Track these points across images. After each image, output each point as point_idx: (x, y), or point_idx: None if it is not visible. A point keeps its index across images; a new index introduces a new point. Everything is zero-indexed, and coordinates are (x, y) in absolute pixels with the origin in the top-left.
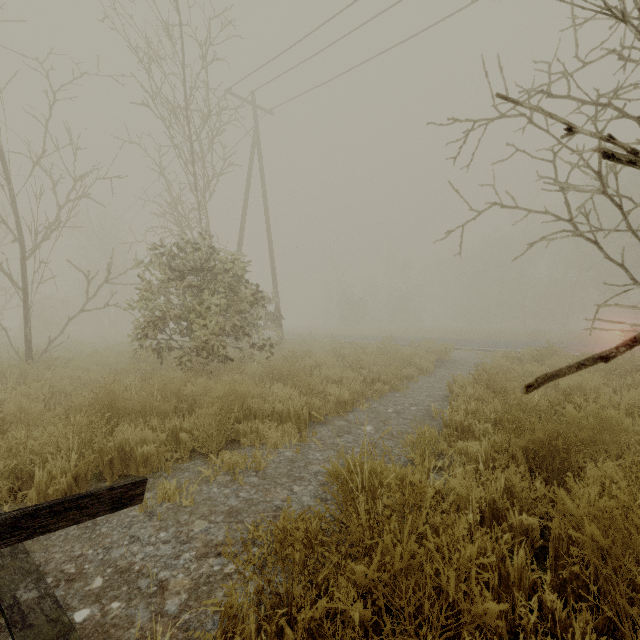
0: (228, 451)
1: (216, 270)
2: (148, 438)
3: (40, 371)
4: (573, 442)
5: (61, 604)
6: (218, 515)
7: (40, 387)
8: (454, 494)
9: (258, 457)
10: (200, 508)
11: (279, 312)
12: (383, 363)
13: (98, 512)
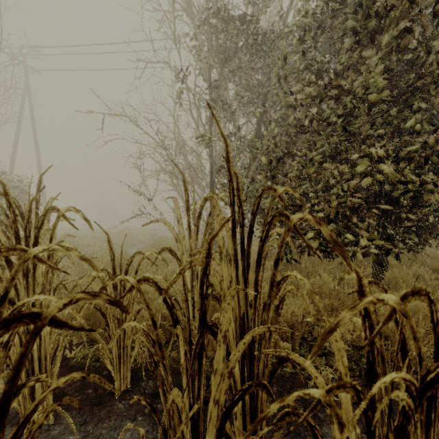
0: None
1: (8, 185)
2: None
3: None
4: None
5: None
6: None
7: None
8: None
9: None
10: None
11: None
12: (120, 239)
13: None
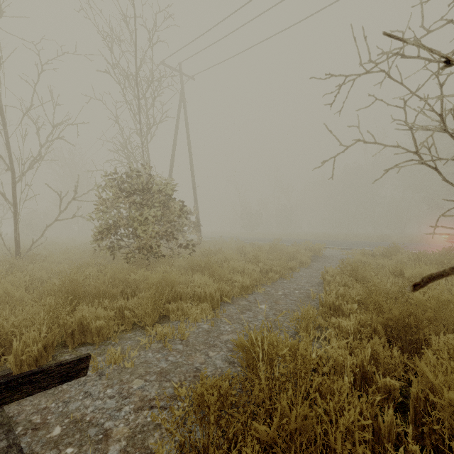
0: (160, 325)
1: (153, 191)
2: (100, 315)
3: (25, 264)
4: (421, 320)
5: (27, 449)
6: (152, 375)
7: (24, 276)
8: (332, 360)
9: (183, 329)
10: (138, 369)
11: (199, 221)
12: (274, 258)
13: (48, 385)
